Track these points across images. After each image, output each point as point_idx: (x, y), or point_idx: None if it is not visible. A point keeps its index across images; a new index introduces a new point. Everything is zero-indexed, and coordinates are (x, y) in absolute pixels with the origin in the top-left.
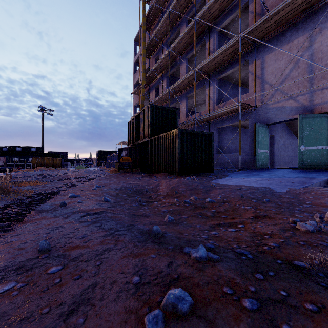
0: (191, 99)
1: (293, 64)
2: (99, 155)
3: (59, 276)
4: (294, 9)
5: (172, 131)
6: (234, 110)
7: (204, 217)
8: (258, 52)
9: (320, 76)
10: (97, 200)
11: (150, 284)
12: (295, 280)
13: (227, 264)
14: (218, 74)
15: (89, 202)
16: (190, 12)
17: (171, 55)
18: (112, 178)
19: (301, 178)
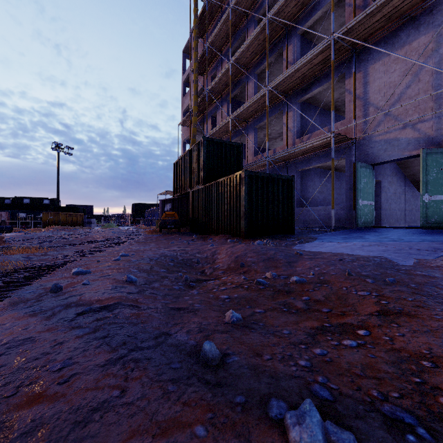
0: (261, 131)
1: (411, 76)
2: (136, 209)
3: None
4: None
5: (235, 175)
6: (324, 145)
7: (293, 312)
8: (359, 61)
9: None
10: (114, 280)
11: None
12: None
13: None
14: (300, 94)
15: (101, 284)
16: (260, 8)
17: (233, 70)
18: (150, 242)
19: (428, 242)
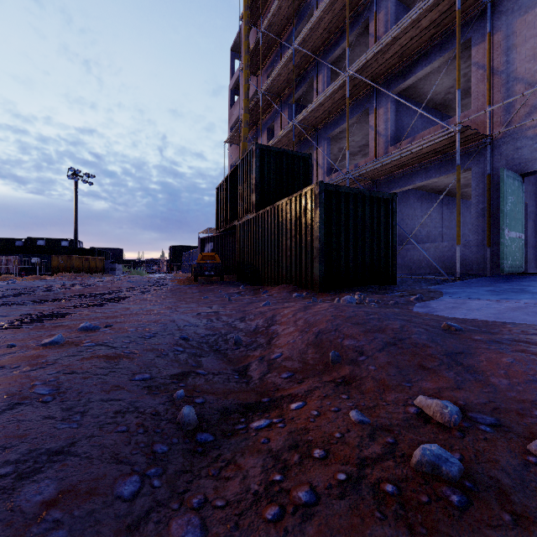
0: (335, 144)
1: None
2: (174, 253)
3: None
4: None
5: (304, 191)
6: (437, 150)
7: None
8: (496, 16)
9: None
10: None
11: None
12: None
13: None
14: (396, 80)
15: None
16: None
17: (297, 59)
18: (172, 296)
19: None
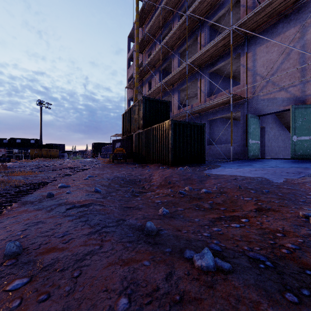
0: (183, 92)
1: (285, 55)
2: (95, 147)
3: (20, 295)
4: (286, 0)
5: (165, 123)
6: (225, 102)
7: (202, 209)
8: (249, 45)
9: None
10: (86, 191)
11: None
12: None
13: (243, 277)
14: (209, 67)
15: (78, 193)
16: (182, 7)
17: (163, 50)
18: (106, 168)
19: (295, 168)
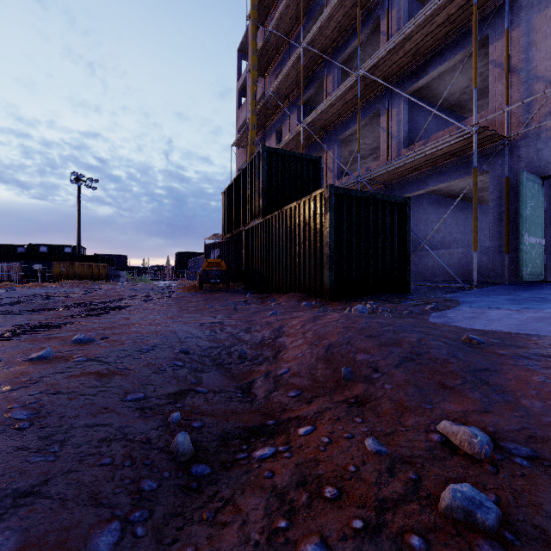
0: (346, 147)
1: None
2: (180, 260)
3: None
4: None
5: (313, 195)
6: (453, 152)
7: None
8: (514, 11)
9: None
10: None
11: None
12: None
13: None
14: (409, 80)
15: None
16: None
17: (307, 59)
18: (176, 305)
19: None
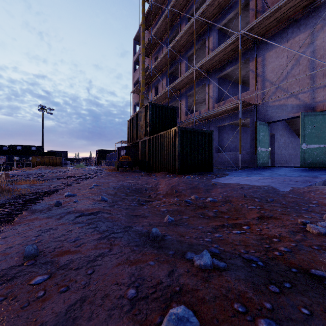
0: (191, 98)
1: (294, 61)
2: (99, 154)
3: (44, 288)
4: (295, 5)
5: (172, 130)
6: (234, 109)
7: (206, 217)
8: (259, 50)
9: (322, 73)
10: (93, 199)
11: (148, 299)
12: (317, 294)
13: (235, 273)
14: (218, 72)
15: (86, 202)
16: (190, 10)
17: (170, 54)
18: (111, 177)
19: (303, 176)
